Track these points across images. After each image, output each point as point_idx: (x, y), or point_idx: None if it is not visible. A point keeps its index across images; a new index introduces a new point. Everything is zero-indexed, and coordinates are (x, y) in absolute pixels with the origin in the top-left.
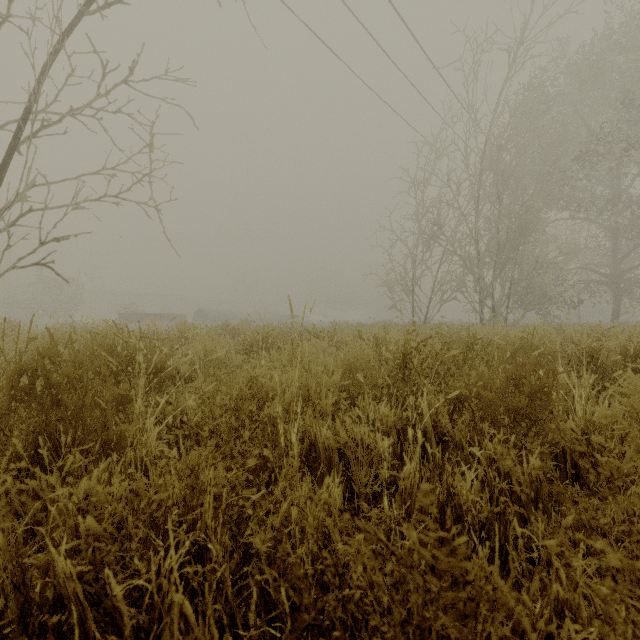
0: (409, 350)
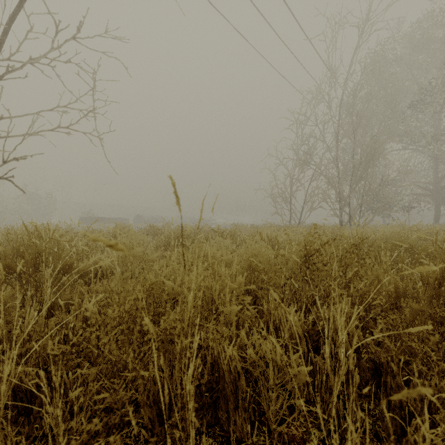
0: (312, 252)
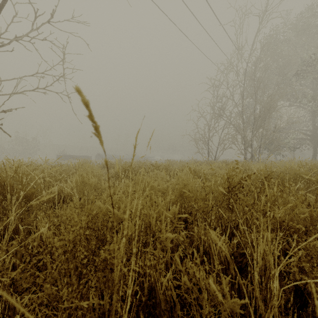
0: (235, 184)
